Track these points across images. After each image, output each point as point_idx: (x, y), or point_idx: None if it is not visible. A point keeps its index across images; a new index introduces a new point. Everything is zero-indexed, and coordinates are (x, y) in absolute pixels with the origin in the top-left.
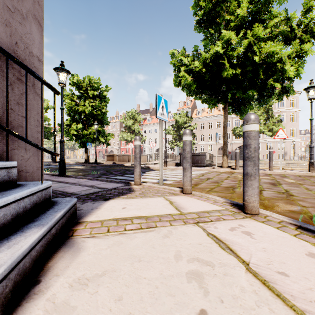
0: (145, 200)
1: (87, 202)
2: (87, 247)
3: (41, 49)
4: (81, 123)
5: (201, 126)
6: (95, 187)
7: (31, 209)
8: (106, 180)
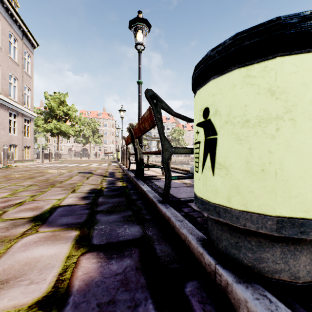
0: None
1: None
2: None
3: None
4: None
5: None
6: None
7: None
8: None
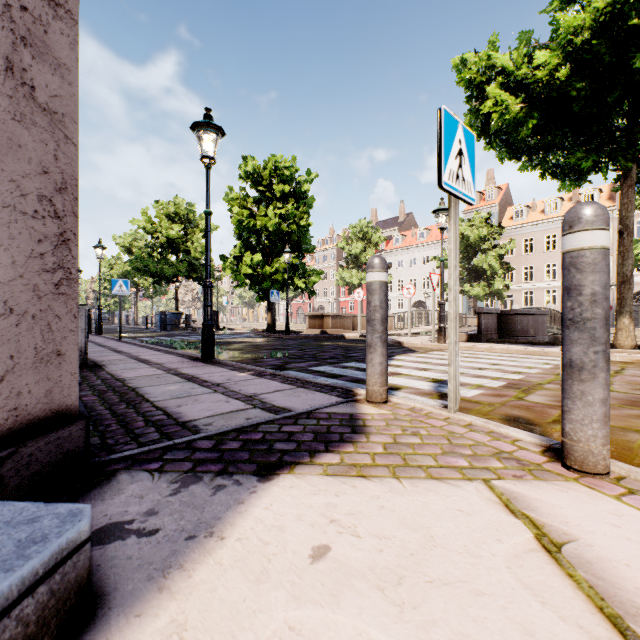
0: (413, 494)
1: (201, 476)
2: None
3: None
4: (261, 253)
5: (525, 245)
6: (257, 402)
7: None
8: (292, 380)
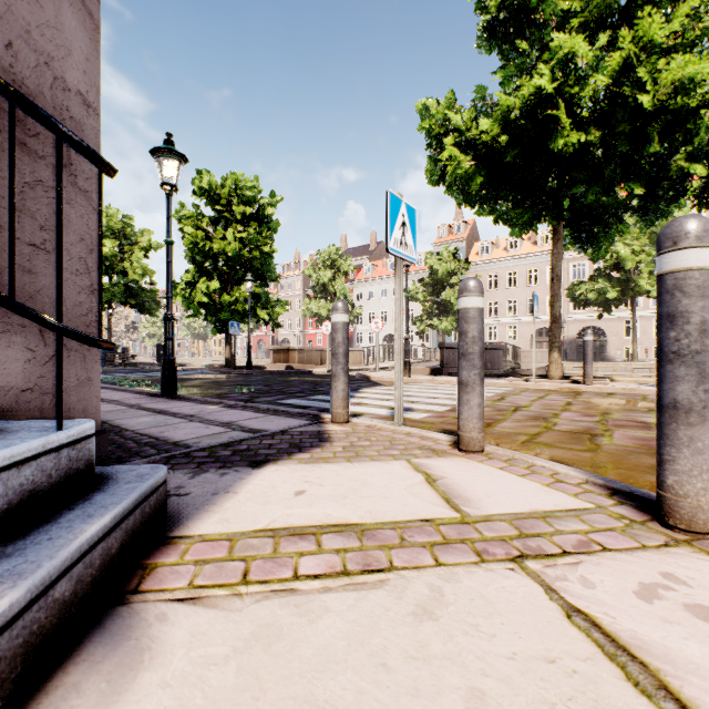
0: (359, 468)
1: (207, 469)
2: (167, 646)
3: (92, 77)
4: (219, 279)
5: (490, 281)
6: (236, 427)
7: (12, 510)
8: (264, 410)
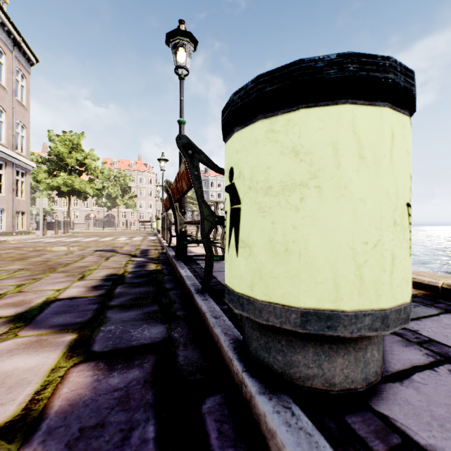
0: None
1: None
2: None
3: None
4: None
5: None
6: None
7: None
8: None
